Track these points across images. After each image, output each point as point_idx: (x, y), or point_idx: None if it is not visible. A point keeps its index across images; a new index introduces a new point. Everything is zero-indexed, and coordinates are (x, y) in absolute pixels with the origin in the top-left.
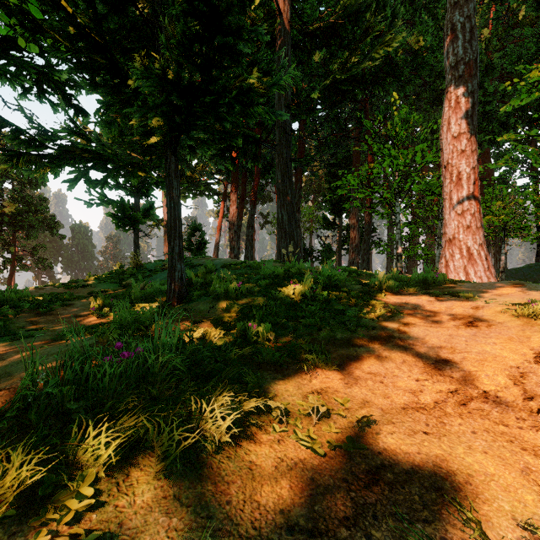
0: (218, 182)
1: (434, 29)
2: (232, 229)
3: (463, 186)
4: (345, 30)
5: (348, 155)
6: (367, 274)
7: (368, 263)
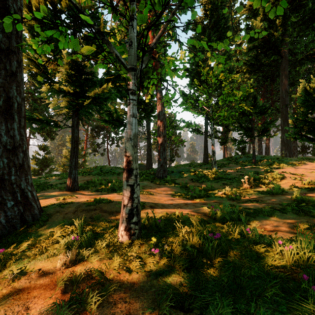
0: None
1: None
2: (259, 142)
3: None
4: None
5: None
6: (314, 159)
7: None
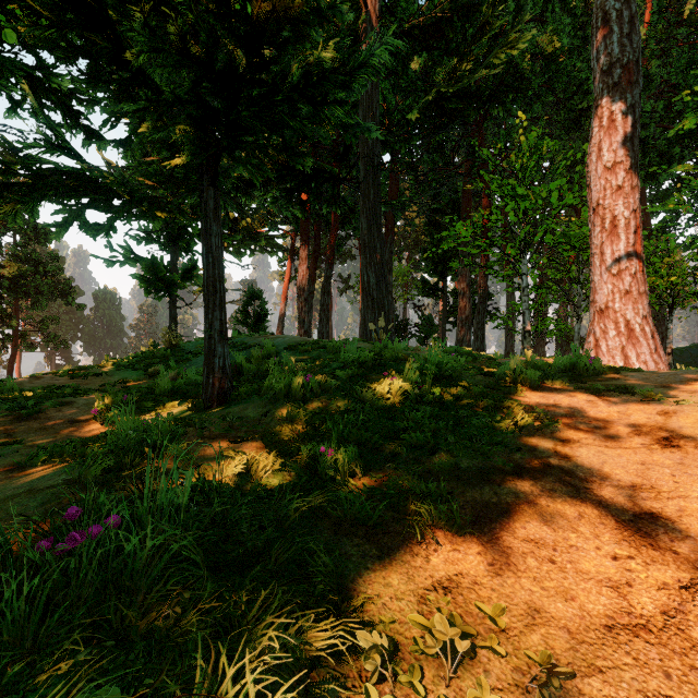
0: (283, 235)
1: (571, 29)
2: (301, 296)
3: (620, 235)
4: (453, 29)
5: (456, 198)
6: (487, 358)
7: (483, 341)
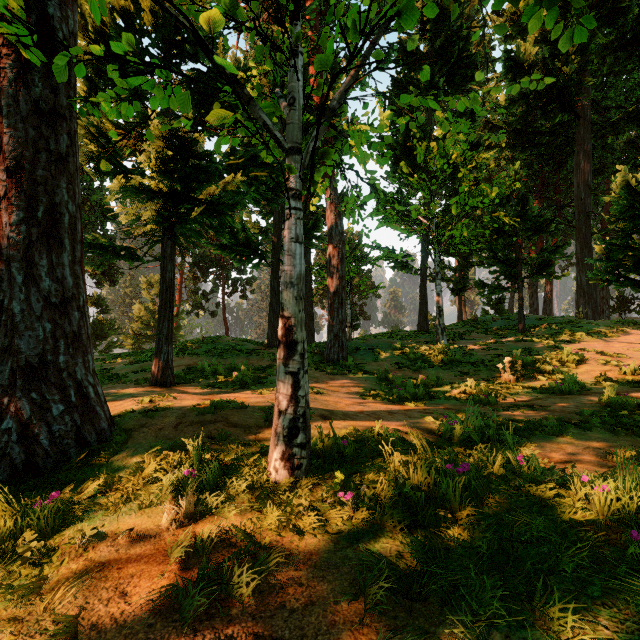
0: None
1: None
2: (531, 289)
3: None
4: None
5: None
6: None
7: None
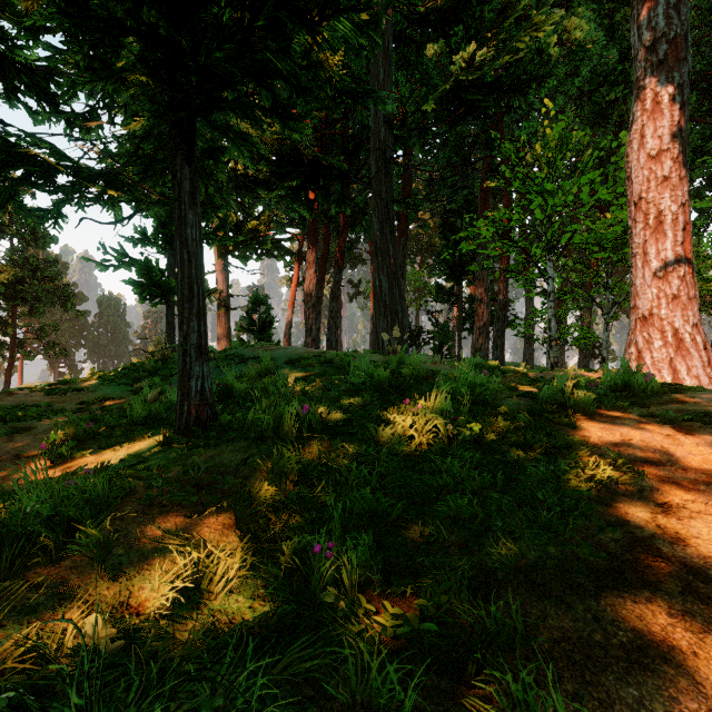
0: (291, 238)
1: (597, 17)
2: (308, 302)
3: (666, 232)
4: (471, 14)
5: (472, 198)
6: (516, 372)
7: (503, 350)
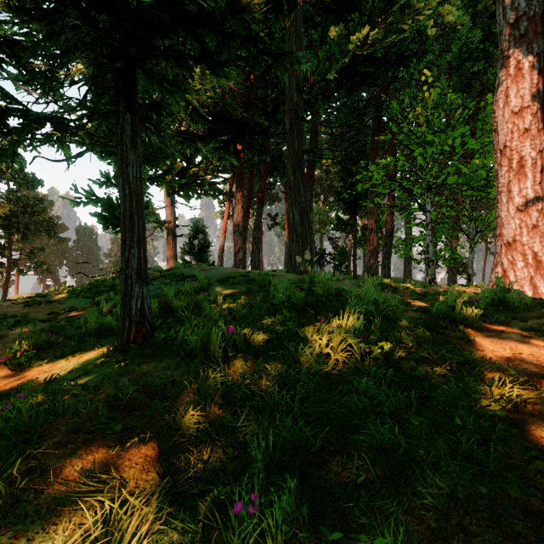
0: (223, 181)
1: (463, 7)
2: (237, 231)
3: (527, 174)
4: (365, 3)
5: (364, 150)
6: (405, 288)
7: (389, 269)
